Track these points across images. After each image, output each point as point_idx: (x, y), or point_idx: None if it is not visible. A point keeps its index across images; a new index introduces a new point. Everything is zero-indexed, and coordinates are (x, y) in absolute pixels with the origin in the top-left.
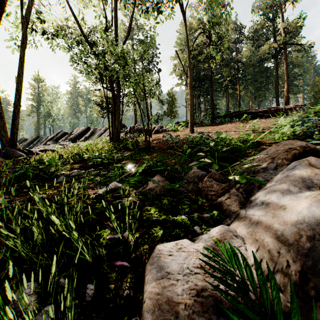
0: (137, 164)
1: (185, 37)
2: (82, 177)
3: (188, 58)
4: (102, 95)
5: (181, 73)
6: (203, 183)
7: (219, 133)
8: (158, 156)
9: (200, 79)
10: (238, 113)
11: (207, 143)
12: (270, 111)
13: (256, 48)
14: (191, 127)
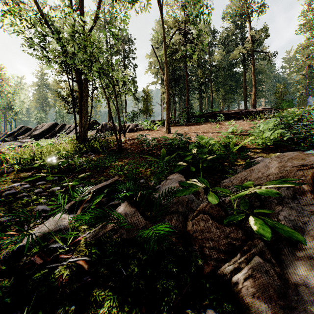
0: (104, 174)
1: (161, 32)
2: (20, 197)
3: (165, 54)
4: (68, 88)
5: (157, 71)
6: (194, 222)
7: (201, 136)
8: (130, 162)
9: (175, 79)
10: (212, 114)
11: (189, 150)
12: (241, 113)
13: (227, 53)
14: (168, 126)
